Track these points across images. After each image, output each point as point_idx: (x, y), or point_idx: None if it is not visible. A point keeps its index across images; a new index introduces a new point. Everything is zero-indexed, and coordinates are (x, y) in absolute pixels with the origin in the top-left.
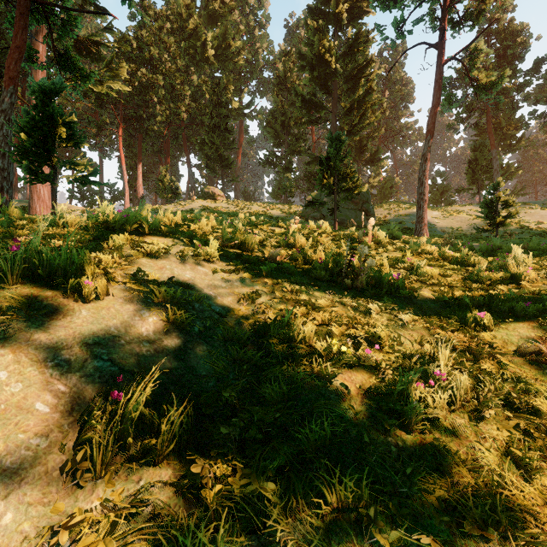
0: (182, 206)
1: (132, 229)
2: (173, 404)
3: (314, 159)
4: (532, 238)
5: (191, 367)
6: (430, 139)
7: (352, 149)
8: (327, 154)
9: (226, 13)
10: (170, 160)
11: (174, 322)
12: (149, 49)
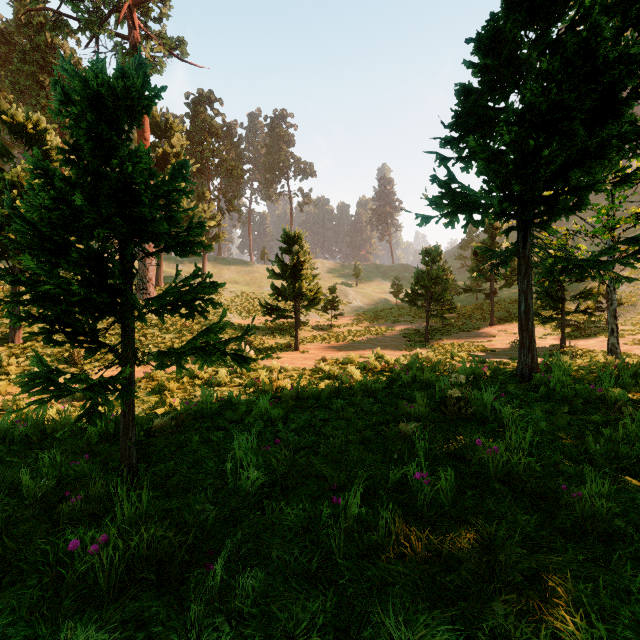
0: None
1: None
2: None
3: None
4: None
5: None
6: None
7: None
8: None
9: None
10: None
11: None
12: None
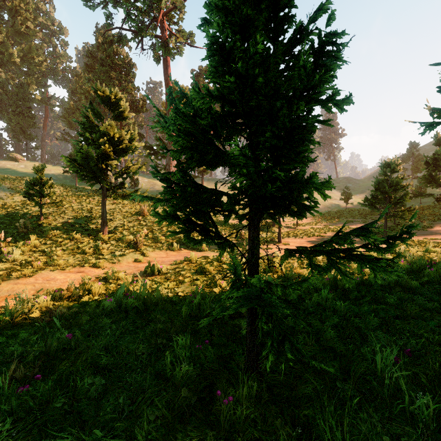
0: None
1: None
2: None
3: None
4: None
5: None
6: None
7: None
8: (71, 154)
9: (31, 34)
10: None
11: None
12: None
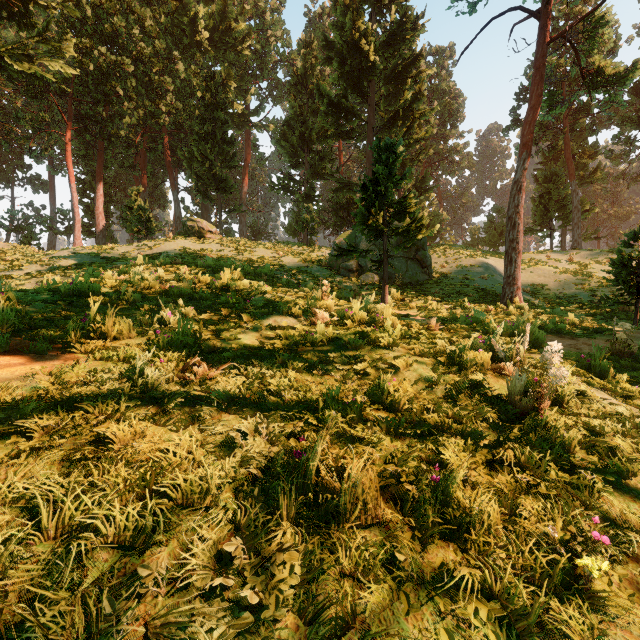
0: (148, 247)
1: None
2: None
3: (343, 185)
4: None
5: None
6: (526, 158)
7: None
8: (373, 173)
9: None
10: (148, 179)
11: None
12: (111, 19)
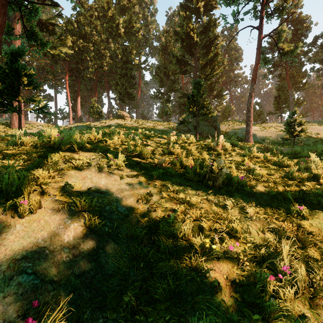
0: (104, 123)
1: (66, 148)
2: (82, 319)
3: (183, 95)
4: (318, 146)
5: (101, 266)
6: (254, 84)
7: (206, 89)
8: (192, 92)
9: (130, 7)
10: (97, 94)
11: (90, 226)
12: (84, 28)
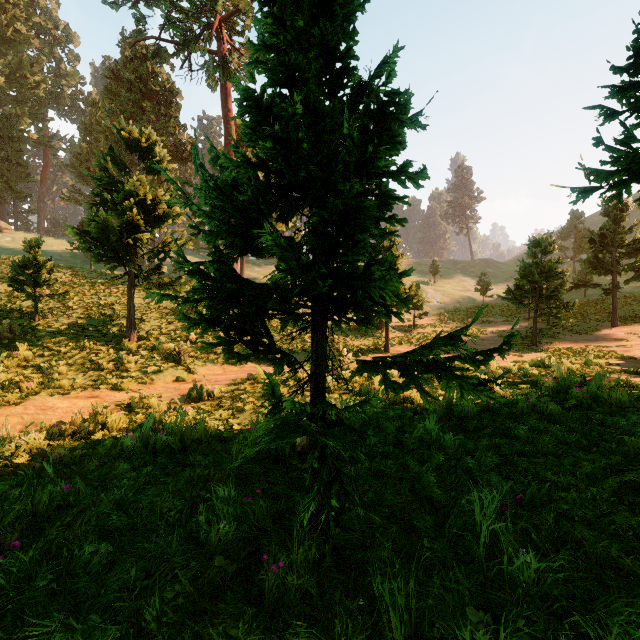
0: None
1: None
2: None
3: None
4: None
5: None
6: None
7: None
8: (83, 222)
9: (21, 41)
10: None
11: None
12: None
